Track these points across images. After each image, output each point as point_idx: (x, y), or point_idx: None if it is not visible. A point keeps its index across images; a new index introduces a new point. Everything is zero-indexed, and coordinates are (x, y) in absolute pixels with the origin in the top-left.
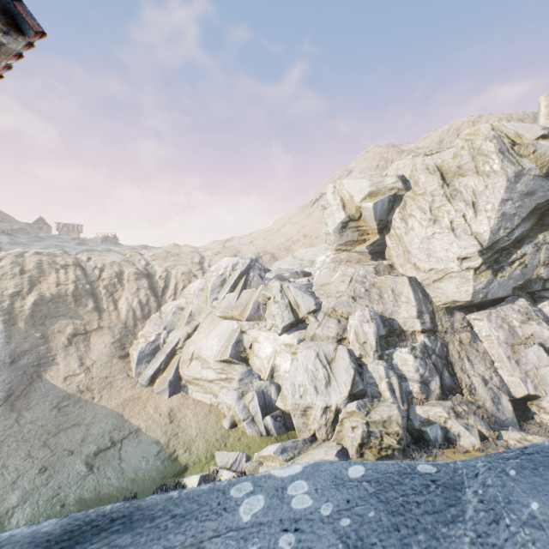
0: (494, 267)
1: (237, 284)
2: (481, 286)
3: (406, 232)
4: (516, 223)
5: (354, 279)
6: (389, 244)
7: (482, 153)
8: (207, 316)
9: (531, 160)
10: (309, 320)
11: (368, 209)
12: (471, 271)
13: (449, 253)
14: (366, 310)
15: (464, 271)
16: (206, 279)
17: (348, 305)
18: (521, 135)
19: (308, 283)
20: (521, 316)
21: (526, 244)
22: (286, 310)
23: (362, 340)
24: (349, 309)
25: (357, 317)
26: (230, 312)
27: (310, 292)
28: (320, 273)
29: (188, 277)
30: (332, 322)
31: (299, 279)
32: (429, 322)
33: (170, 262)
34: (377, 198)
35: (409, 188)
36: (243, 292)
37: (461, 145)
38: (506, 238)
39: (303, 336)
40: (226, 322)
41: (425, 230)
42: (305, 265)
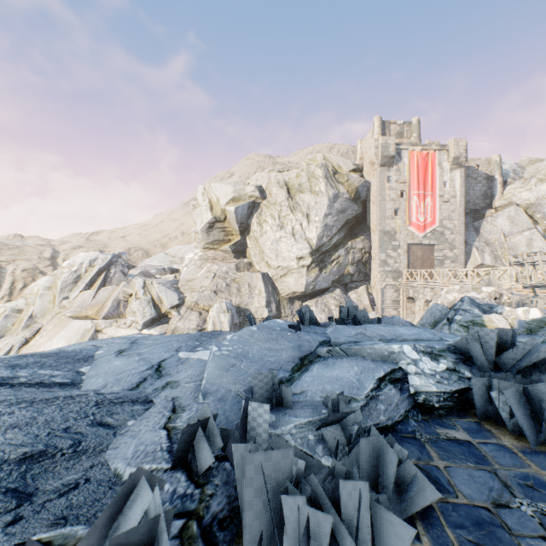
0: (321, 265)
1: (94, 281)
2: (311, 280)
3: (261, 235)
4: (334, 232)
5: (218, 275)
6: (249, 244)
7: (315, 176)
8: (53, 317)
9: (346, 187)
10: (172, 314)
11: (231, 213)
12: (305, 268)
13: (291, 253)
14: (224, 302)
15: (300, 268)
16: (55, 276)
17: (210, 299)
18: (341, 167)
19: (175, 279)
20: (336, 302)
21: (341, 248)
22: (148, 306)
23: (218, 328)
24: (211, 302)
25: (215, 309)
26: (84, 311)
27: (176, 287)
28: (187, 269)
29: (32, 274)
30: (194, 314)
31: (166, 275)
32: (275, 310)
33: (6, 256)
34: (239, 203)
35: (265, 197)
36: (101, 290)
37: (302, 168)
38: (328, 243)
39: (165, 330)
40: (77, 323)
41: (275, 234)
42: (177, 262)
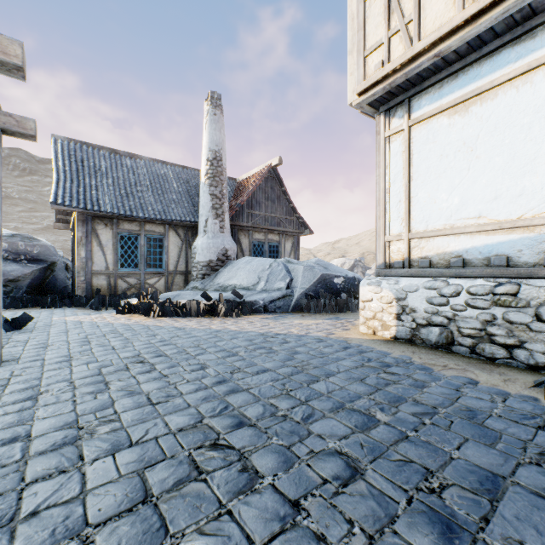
0: None
1: None
2: None
3: None
4: None
5: None
6: None
7: None
8: None
9: None
10: None
11: None
12: None
13: None
14: None
15: None
16: None
17: None
18: None
19: None
20: None
21: None
22: None
23: None
24: None
25: None
26: None
27: None
28: None
29: None
30: None
31: None
32: None
33: None
34: None
35: None
36: None
37: None
38: None
39: None
40: None
41: None
42: None
